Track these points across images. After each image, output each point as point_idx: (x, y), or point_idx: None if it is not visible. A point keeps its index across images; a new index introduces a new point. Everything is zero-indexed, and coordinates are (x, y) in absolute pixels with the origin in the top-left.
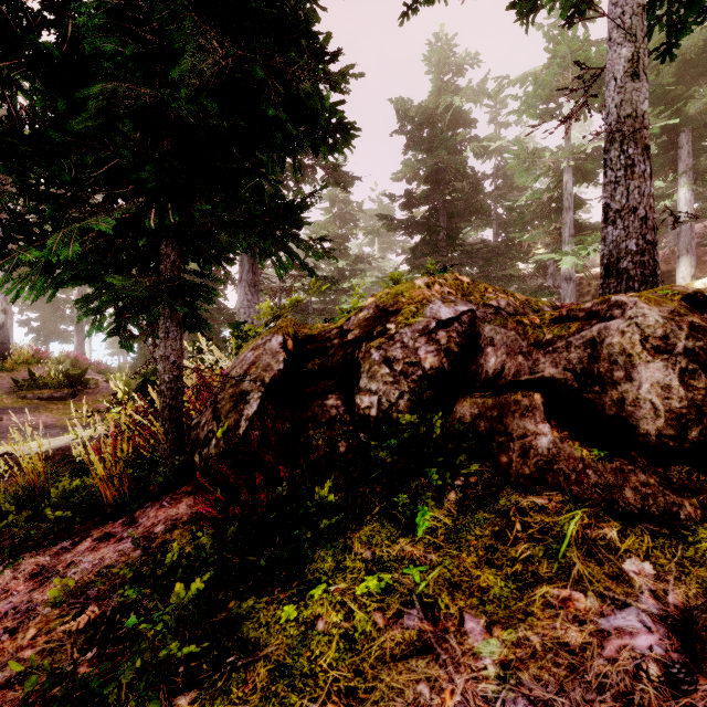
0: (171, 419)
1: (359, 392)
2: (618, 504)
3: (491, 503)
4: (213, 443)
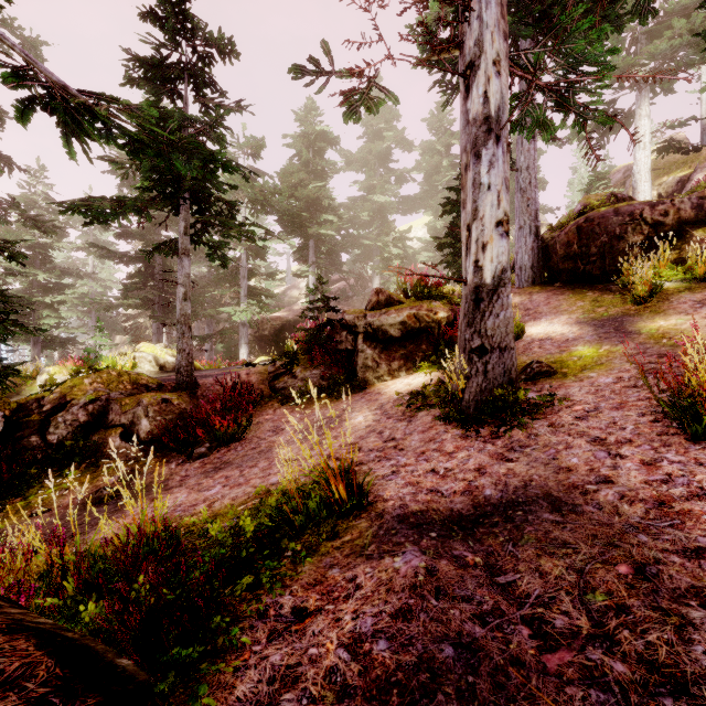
0: None
1: (49, 434)
2: (129, 456)
3: (96, 463)
4: None
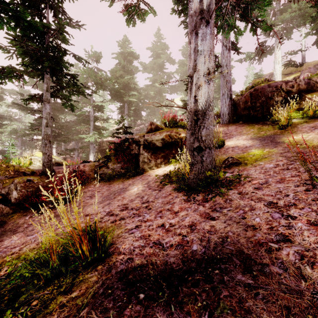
0: None
1: None
2: (3, 212)
3: None
4: None
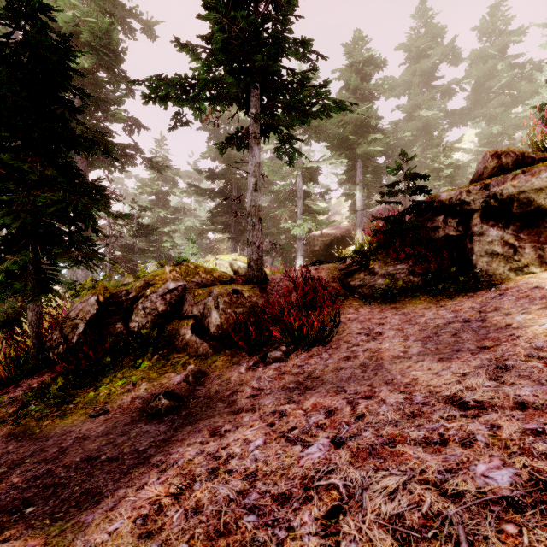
0: (37, 338)
1: (131, 321)
2: (198, 352)
3: (167, 357)
4: (60, 347)
